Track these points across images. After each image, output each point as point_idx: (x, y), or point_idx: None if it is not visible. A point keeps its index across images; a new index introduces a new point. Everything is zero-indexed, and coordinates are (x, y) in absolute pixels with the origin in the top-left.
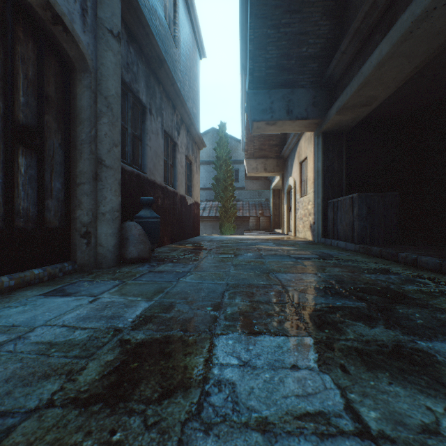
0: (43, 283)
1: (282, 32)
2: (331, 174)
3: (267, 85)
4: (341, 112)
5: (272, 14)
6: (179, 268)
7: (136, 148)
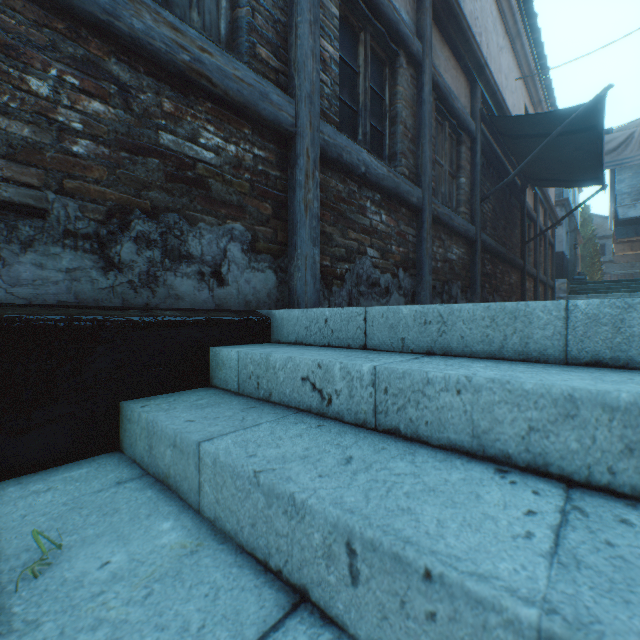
0: None
1: None
2: None
3: (623, 225)
4: None
5: None
6: None
7: None
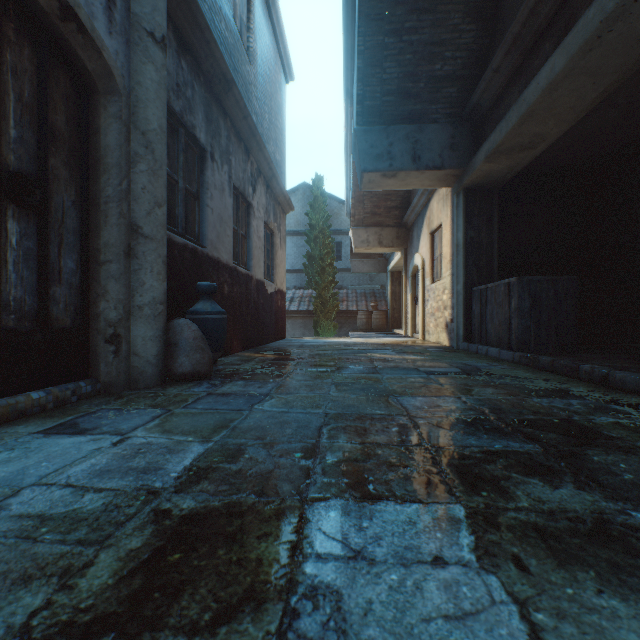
0: (46, 413)
1: (406, 41)
2: (477, 249)
3: (383, 119)
4: (493, 158)
5: (391, 15)
6: (253, 389)
7: (192, 211)
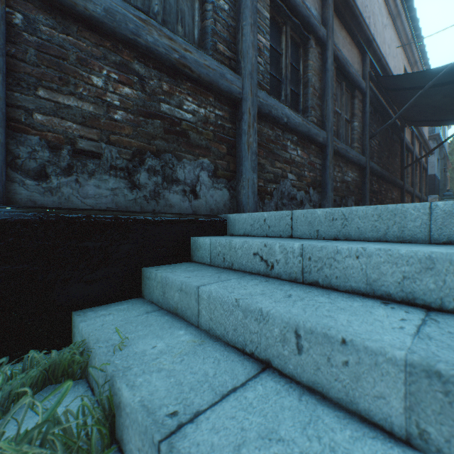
0: None
1: None
2: None
3: None
4: None
5: None
6: None
7: None
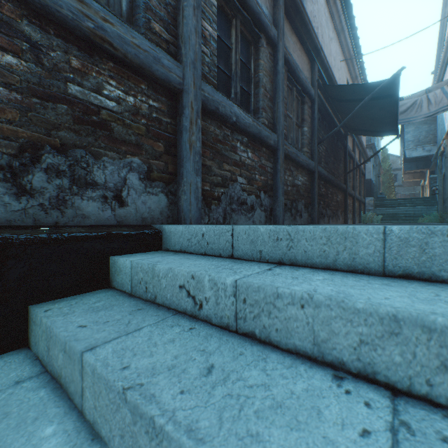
0: None
1: None
2: None
3: (409, 162)
4: (431, 169)
5: None
6: None
7: None
